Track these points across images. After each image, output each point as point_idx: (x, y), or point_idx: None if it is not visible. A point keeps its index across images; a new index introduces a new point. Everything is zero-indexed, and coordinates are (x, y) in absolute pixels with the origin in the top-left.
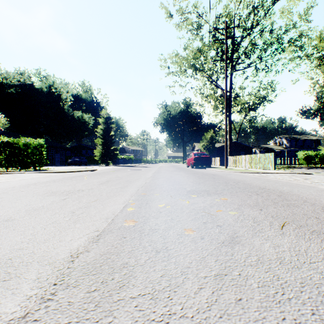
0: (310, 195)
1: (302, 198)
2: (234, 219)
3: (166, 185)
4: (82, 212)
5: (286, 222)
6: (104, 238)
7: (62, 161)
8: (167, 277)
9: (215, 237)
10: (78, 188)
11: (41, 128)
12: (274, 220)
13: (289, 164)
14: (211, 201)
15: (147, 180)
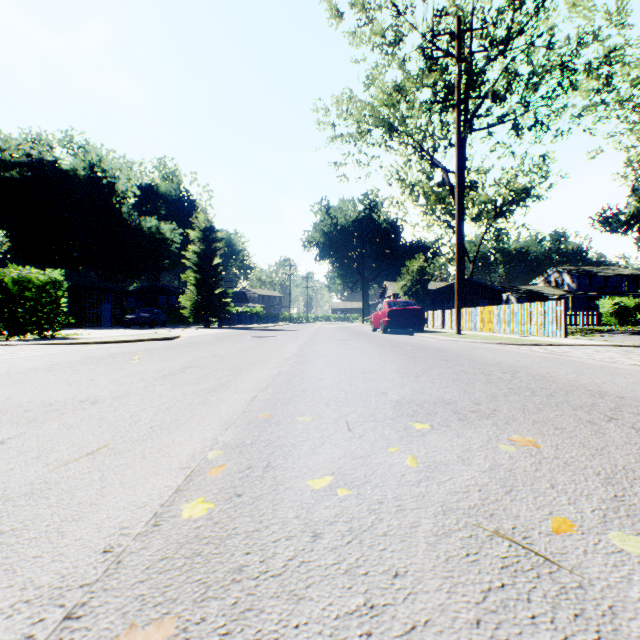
0: None
1: None
2: None
3: (331, 381)
4: None
5: None
6: None
7: (116, 318)
8: None
9: None
10: (90, 393)
11: (76, 252)
12: None
13: (583, 325)
14: (489, 455)
15: (283, 366)
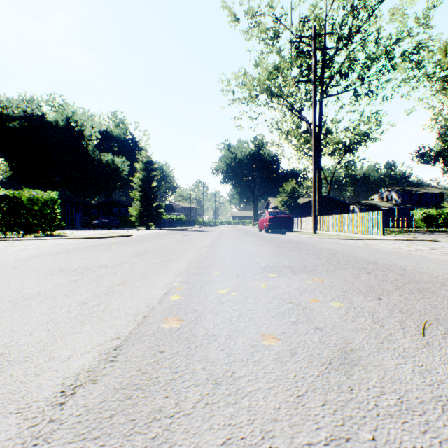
0: (447, 274)
1: (437, 279)
2: (341, 317)
3: (230, 258)
4: (99, 304)
5: (427, 322)
6: (126, 353)
7: (85, 222)
8: (236, 446)
9: (316, 352)
10: (100, 263)
11: (56, 177)
12: (405, 318)
13: (402, 227)
14: (299, 284)
15: (202, 251)
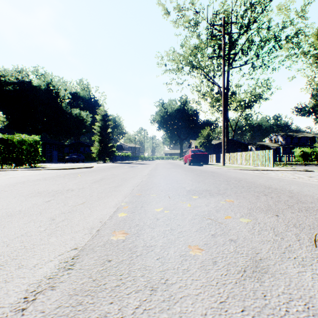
0: None
1: None
2: (249, 230)
3: (163, 184)
4: (63, 219)
5: (316, 235)
6: (81, 261)
7: (60, 158)
8: None
9: (232, 261)
10: (68, 187)
11: (40, 126)
12: (299, 231)
13: (286, 161)
14: (215, 204)
15: (143, 178)
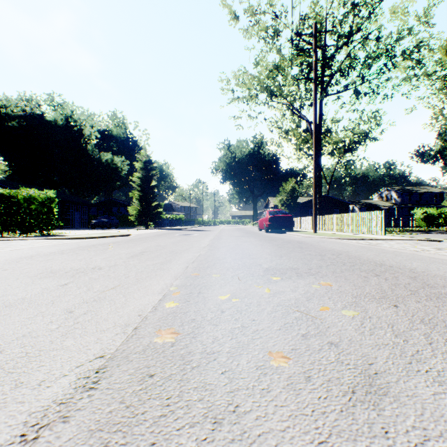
0: None
1: None
2: (357, 329)
3: (230, 259)
4: (86, 312)
5: None
6: (110, 377)
7: (84, 222)
8: None
9: (334, 376)
10: (94, 264)
11: (56, 177)
12: (430, 330)
13: (402, 227)
14: (306, 289)
15: (201, 251)
